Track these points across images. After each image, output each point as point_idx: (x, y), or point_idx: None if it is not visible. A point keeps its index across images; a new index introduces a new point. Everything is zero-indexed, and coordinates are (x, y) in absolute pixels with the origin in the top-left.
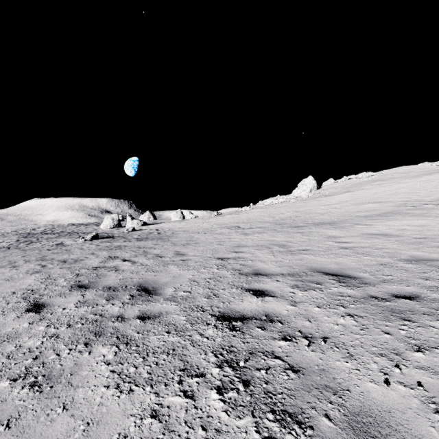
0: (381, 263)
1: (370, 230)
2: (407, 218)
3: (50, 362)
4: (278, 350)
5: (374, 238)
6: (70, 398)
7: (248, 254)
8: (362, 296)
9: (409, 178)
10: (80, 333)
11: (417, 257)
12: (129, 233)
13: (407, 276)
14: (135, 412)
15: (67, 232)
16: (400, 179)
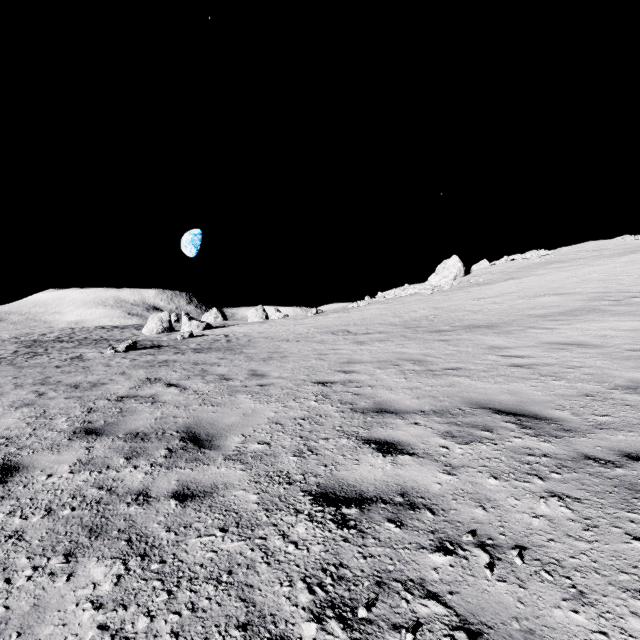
0: (585, 393)
1: (553, 336)
2: (608, 318)
3: None
4: (433, 576)
5: (563, 350)
6: None
7: (365, 376)
8: (569, 456)
9: (604, 258)
10: (63, 530)
11: None
12: (185, 341)
13: (636, 417)
14: None
15: (93, 339)
16: (589, 260)
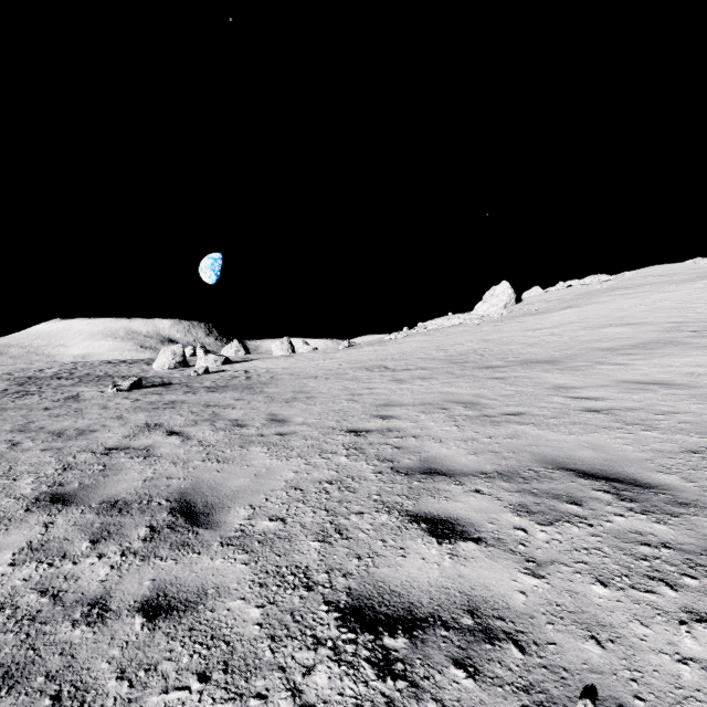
0: (690, 448)
1: (629, 374)
2: (690, 352)
3: None
4: None
5: (644, 390)
6: None
7: (407, 423)
8: (700, 547)
9: (675, 283)
10: None
11: None
12: (199, 378)
13: None
14: None
15: (96, 375)
16: (658, 285)
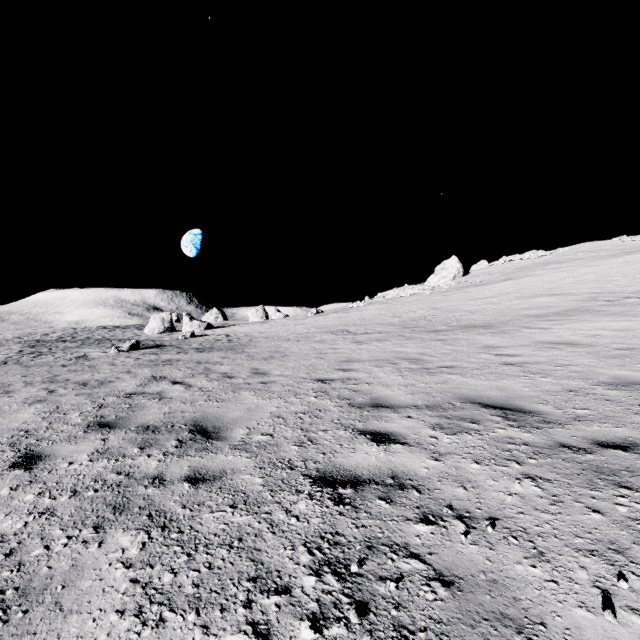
0: (570, 389)
1: (546, 336)
2: (600, 318)
3: (32, 562)
4: (416, 541)
5: (554, 349)
6: (54, 635)
7: (363, 374)
8: (546, 444)
9: (600, 258)
10: (90, 507)
11: (624, 379)
12: (187, 340)
13: (613, 411)
14: None
15: (95, 338)
16: (586, 260)
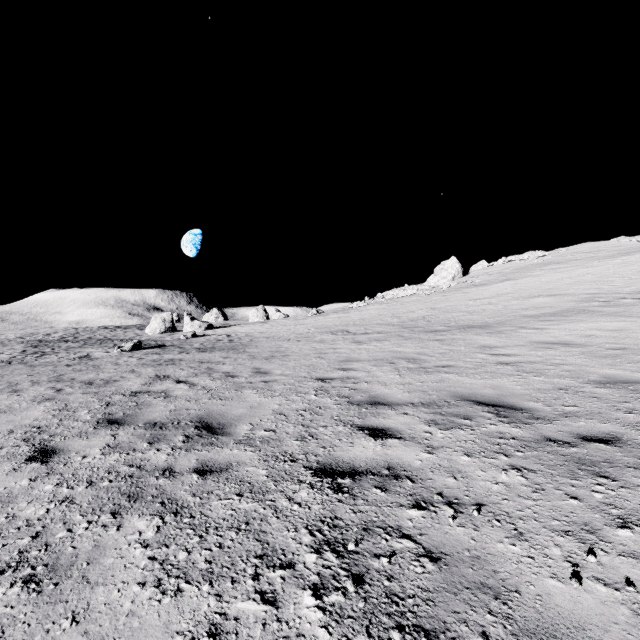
0: (560, 387)
1: (542, 336)
2: (595, 319)
3: (57, 543)
4: (408, 524)
5: (548, 348)
6: (84, 602)
7: (362, 373)
8: (533, 438)
9: (598, 259)
10: (106, 496)
11: (613, 378)
12: (188, 341)
13: (599, 407)
14: (184, 627)
15: (97, 338)
16: (584, 261)
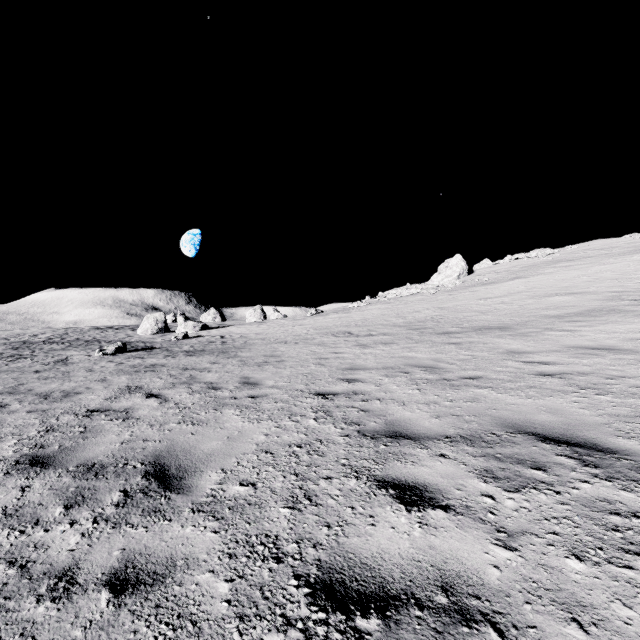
0: None
1: (577, 339)
2: (632, 319)
3: None
4: None
5: (593, 355)
6: None
7: (371, 386)
8: None
9: (614, 256)
10: None
11: None
12: (179, 342)
13: None
14: None
15: (84, 340)
16: (598, 258)
